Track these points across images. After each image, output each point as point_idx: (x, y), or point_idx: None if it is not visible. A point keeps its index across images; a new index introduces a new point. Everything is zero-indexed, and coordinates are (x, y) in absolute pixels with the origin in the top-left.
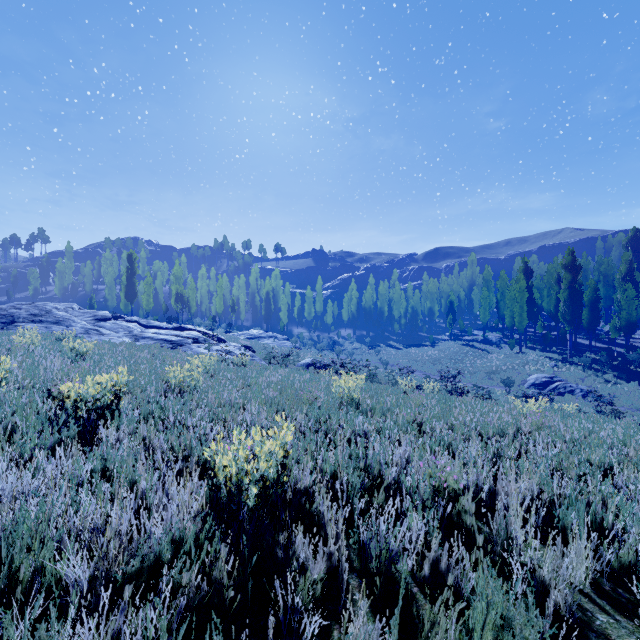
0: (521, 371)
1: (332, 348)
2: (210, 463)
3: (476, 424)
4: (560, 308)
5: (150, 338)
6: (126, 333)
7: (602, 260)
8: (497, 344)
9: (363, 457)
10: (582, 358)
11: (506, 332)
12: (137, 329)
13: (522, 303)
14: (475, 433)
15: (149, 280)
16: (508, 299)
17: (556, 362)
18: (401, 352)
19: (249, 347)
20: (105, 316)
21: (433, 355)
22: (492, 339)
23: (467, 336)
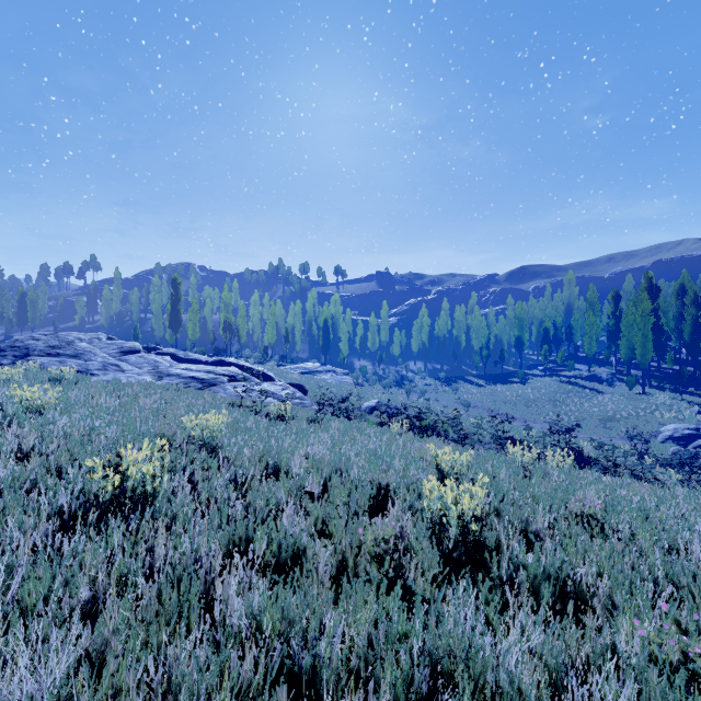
0: (650, 419)
1: (400, 384)
2: None
3: None
4: None
5: (177, 376)
6: (151, 369)
7: None
8: (609, 382)
9: None
10: None
11: (618, 366)
12: (166, 364)
13: (646, 330)
14: None
15: (195, 307)
16: (624, 325)
17: (700, 408)
18: (484, 390)
19: (300, 385)
20: (133, 348)
21: (525, 395)
22: (601, 375)
23: (566, 371)
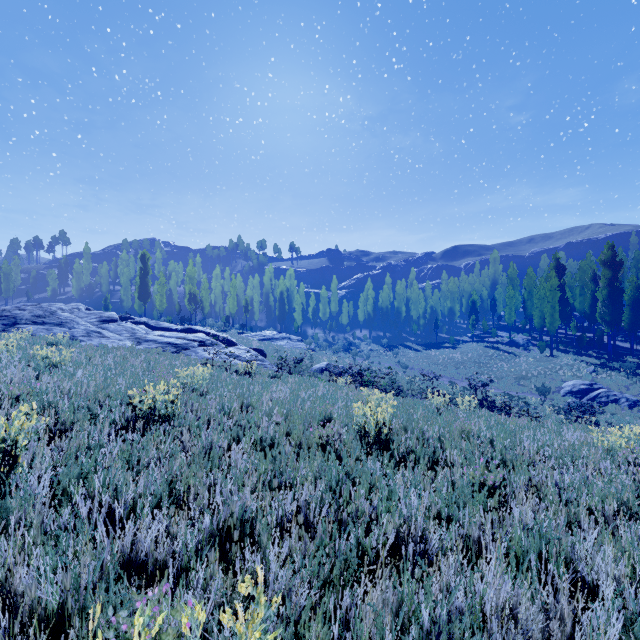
0: (555, 377)
1: (348, 349)
2: (117, 632)
3: (571, 483)
4: (598, 308)
5: (153, 341)
6: (129, 335)
7: (639, 256)
8: (525, 346)
9: (430, 619)
10: (625, 363)
11: (533, 333)
12: (142, 331)
13: (554, 303)
14: (585, 510)
15: (162, 280)
16: (537, 298)
17: (595, 367)
18: (420, 354)
19: (260, 350)
20: (111, 317)
21: (455, 358)
22: (519, 341)
23: (491, 338)
